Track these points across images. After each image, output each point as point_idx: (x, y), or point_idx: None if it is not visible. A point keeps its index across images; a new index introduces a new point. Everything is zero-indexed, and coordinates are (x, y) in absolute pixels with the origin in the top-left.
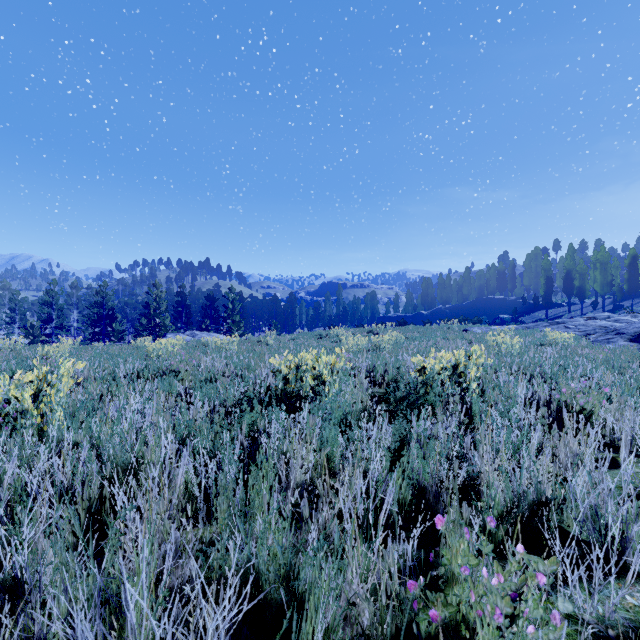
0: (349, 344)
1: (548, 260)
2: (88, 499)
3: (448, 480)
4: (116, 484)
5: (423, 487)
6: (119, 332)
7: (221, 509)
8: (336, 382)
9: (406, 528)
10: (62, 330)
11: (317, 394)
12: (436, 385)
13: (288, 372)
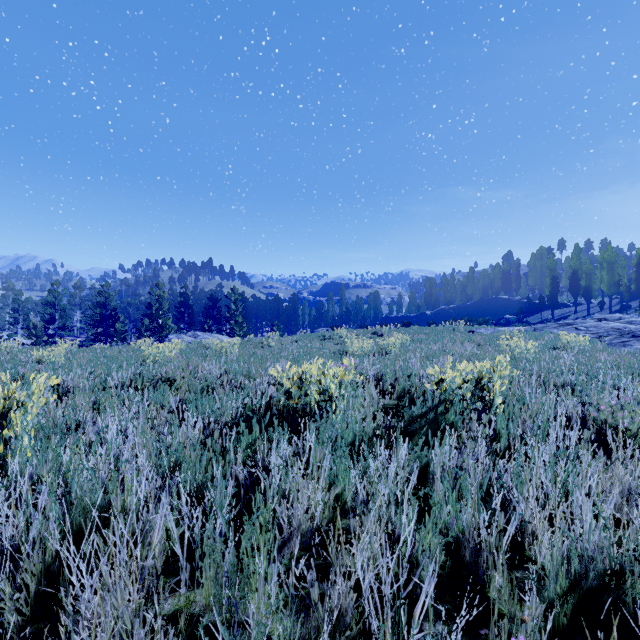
0: (354, 347)
1: (554, 260)
2: (42, 560)
3: (486, 529)
4: (84, 532)
5: (457, 540)
6: (121, 333)
7: (207, 575)
8: (344, 397)
9: (439, 597)
10: (65, 330)
11: (323, 411)
12: (457, 401)
13: (291, 385)
